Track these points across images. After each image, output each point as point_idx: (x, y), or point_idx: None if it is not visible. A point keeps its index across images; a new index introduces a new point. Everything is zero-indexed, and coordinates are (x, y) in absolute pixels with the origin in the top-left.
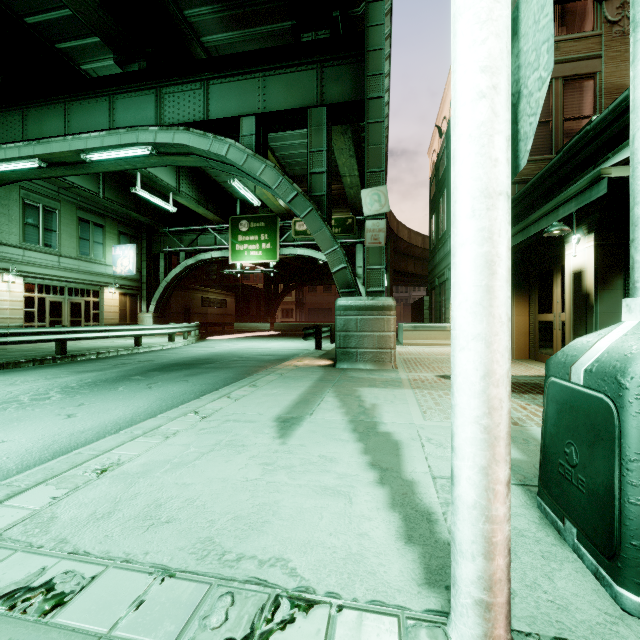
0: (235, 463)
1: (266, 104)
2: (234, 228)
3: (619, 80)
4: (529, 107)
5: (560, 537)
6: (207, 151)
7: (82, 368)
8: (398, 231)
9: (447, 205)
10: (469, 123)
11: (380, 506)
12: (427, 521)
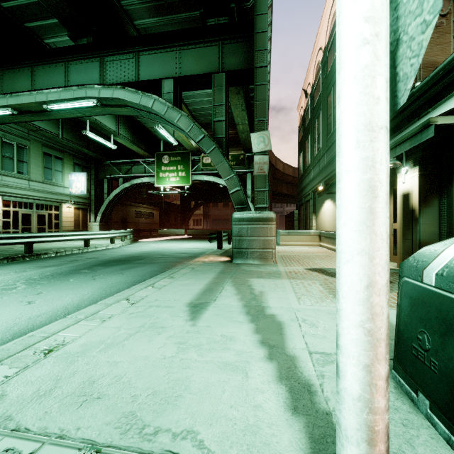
0: (156, 342)
1: (181, 70)
2: (158, 161)
3: (432, 58)
4: (410, 50)
5: (413, 405)
6: (138, 104)
7: (44, 264)
8: (276, 164)
9: (311, 146)
10: (354, 66)
11: (270, 379)
12: (308, 392)
